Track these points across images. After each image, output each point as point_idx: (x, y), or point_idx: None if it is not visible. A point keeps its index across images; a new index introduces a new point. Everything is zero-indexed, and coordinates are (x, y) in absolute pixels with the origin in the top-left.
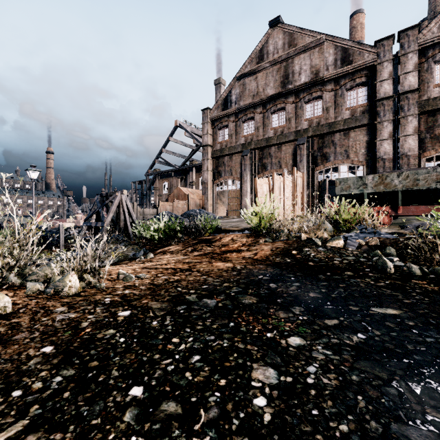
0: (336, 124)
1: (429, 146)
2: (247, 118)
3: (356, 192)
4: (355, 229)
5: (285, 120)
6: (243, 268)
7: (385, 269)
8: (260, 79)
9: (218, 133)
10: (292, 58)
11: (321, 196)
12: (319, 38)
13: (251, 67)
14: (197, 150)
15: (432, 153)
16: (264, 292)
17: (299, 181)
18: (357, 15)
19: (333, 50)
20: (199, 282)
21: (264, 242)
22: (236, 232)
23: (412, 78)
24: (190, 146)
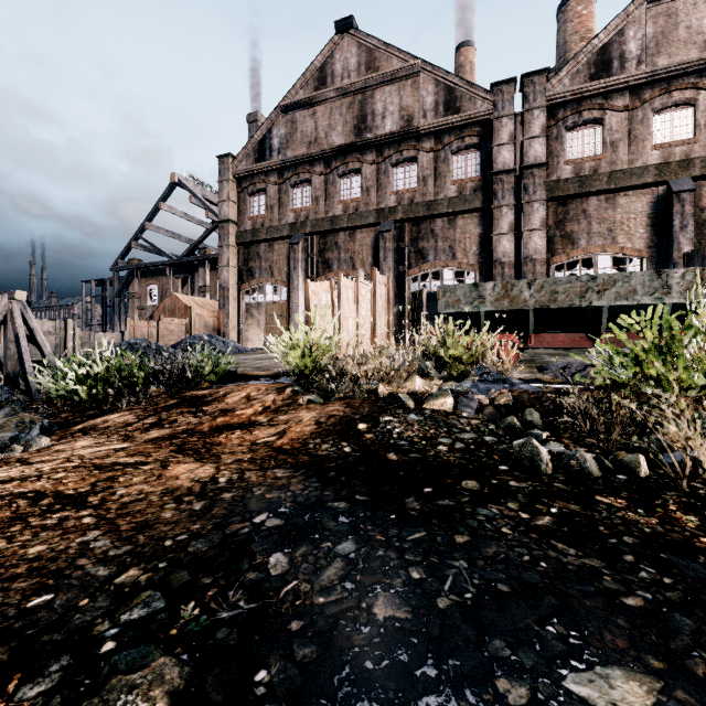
0: (437, 203)
1: (559, 248)
2: (300, 180)
3: (469, 310)
4: (471, 375)
5: (361, 190)
6: (231, 483)
7: (537, 465)
8: (321, 116)
9: (248, 202)
10: (372, 90)
11: (416, 317)
12: (413, 65)
13: (306, 94)
14: (214, 230)
15: (562, 259)
16: (232, 614)
17: (382, 291)
18: (466, 49)
19: (434, 87)
20: (42, 573)
21: (307, 403)
22: (262, 380)
23: (538, 147)
24: (202, 222)
